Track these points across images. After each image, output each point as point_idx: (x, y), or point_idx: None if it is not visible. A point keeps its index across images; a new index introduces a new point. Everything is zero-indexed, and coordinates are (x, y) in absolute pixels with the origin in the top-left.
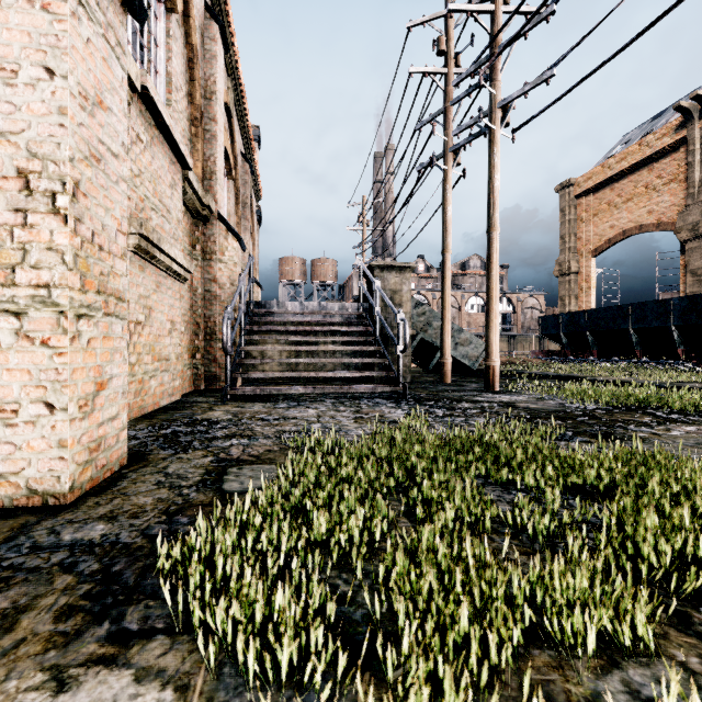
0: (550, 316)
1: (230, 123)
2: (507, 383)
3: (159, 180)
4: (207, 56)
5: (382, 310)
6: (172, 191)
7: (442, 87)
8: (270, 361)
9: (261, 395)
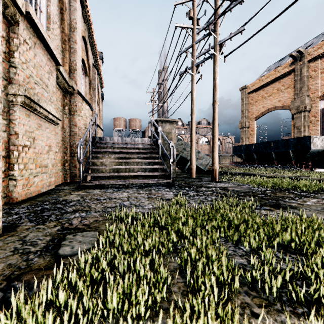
0: (237, 146)
1: (86, 47)
2: (221, 177)
3: (40, 68)
4: (72, 9)
5: (162, 142)
6: (49, 75)
7: (191, 34)
8: (104, 167)
9: (99, 185)
